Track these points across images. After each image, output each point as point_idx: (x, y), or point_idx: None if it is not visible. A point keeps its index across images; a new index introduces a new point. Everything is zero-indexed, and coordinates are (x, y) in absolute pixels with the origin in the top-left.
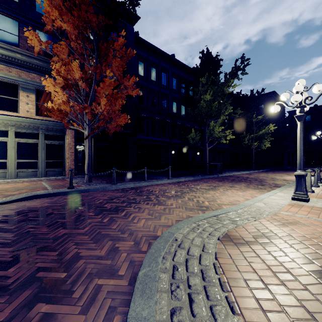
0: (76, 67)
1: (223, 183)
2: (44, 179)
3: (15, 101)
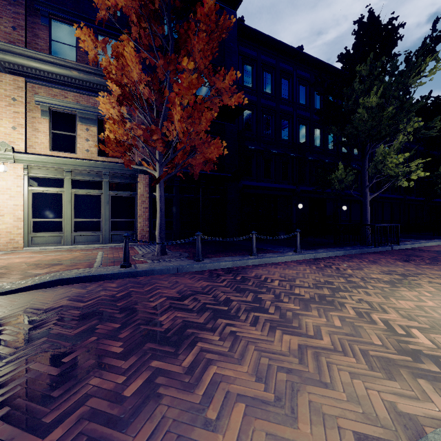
0: (132, 58)
1: (418, 268)
2: (107, 246)
3: (72, 137)
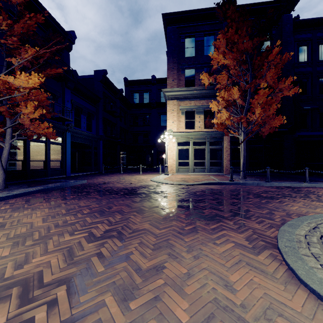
0: (235, 91)
1: None
2: (209, 174)
3: (193, 122)
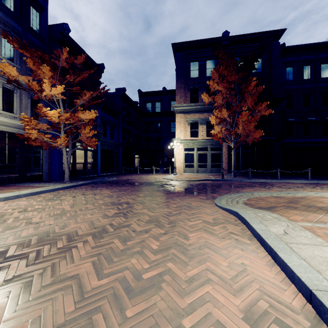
0: (225, 112)
1: None
2: (210, 174)
3: (197, 131)
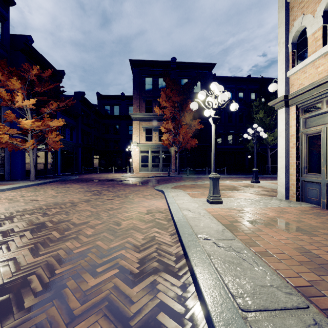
0: (170, 125)
1: None
2: (162, 172)
3: (151, 136)
